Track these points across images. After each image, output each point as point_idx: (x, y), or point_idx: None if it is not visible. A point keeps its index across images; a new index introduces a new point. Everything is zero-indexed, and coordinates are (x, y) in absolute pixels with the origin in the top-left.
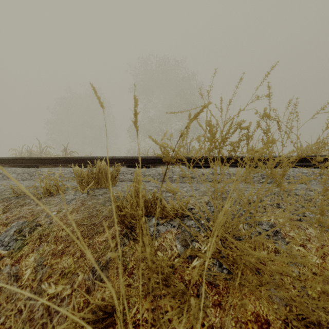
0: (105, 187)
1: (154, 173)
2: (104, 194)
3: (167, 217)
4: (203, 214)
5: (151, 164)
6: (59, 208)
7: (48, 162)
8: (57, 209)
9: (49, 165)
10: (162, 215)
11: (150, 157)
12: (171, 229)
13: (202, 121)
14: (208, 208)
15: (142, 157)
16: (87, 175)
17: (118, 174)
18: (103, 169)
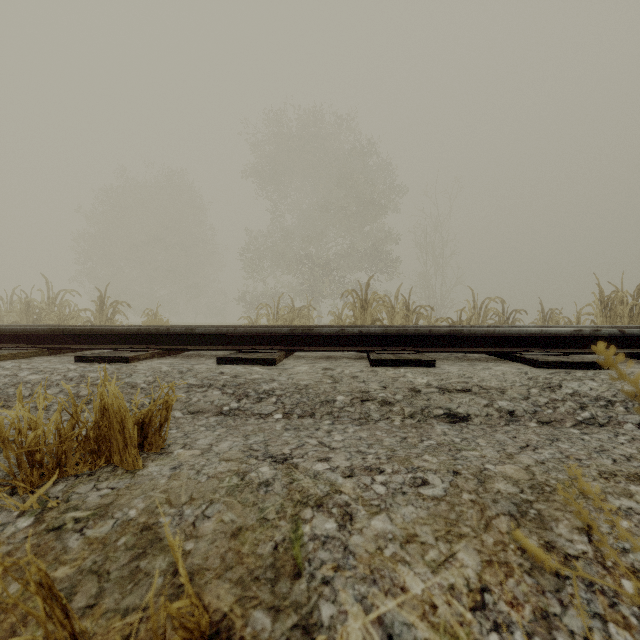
0: (120, 469)
1: (284, 385)
2: (96, 517)
3: None
4: None
5: (281, 347)
6: None
7: (30, 340)
8: None
9: (29, 349)
10: None
11: (279, 330)
12: None
13: (389, 237)
14: None
15: (259, 331)
16: (55, 431)
17: (168, 415)
18: (111, 411)
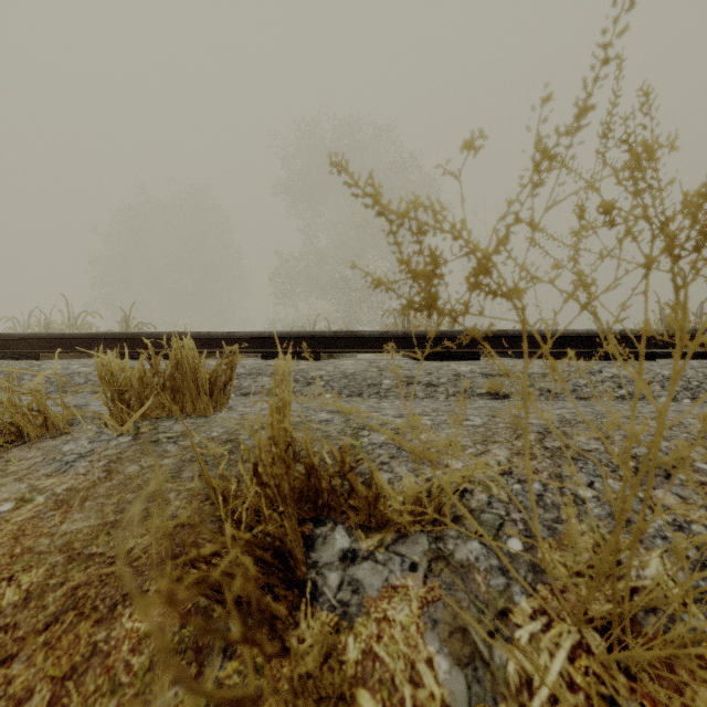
0: (193, 415)
1: (332, 373)
2: (185, 436)
3: (385, 526)
4: (508, 514)
5: (324, 350)
6: (27, 490)
7: (69, 345)
8: (19, 492)
9: (69, 353)
10: (368, 520)
11: (322, 332)
12: (405, 579)
13: None
14: (517, 489)
15: (301, 333)
16: (138, 378)
17: (232, 375)
18: (187, 361)
